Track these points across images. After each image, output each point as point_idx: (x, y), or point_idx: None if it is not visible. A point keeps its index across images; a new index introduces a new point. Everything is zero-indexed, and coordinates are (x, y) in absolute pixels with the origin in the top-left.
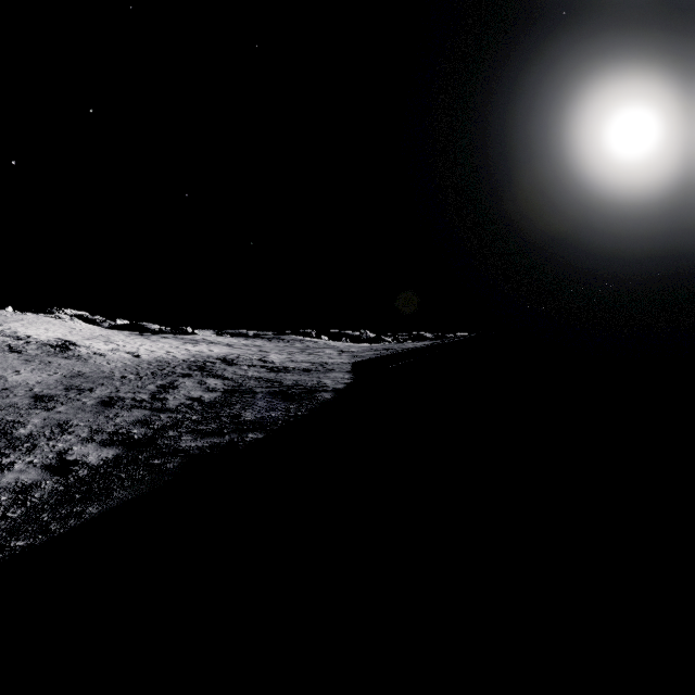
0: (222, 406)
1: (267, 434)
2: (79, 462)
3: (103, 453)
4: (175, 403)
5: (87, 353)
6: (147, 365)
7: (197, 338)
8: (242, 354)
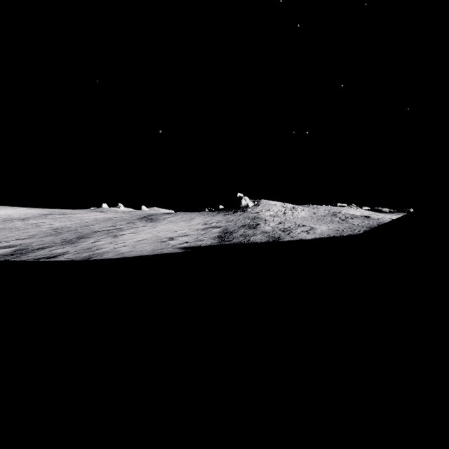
0: None
1: None
2: None
3: None
4: None
5: (376, 218)
6: None
7: None
8: None
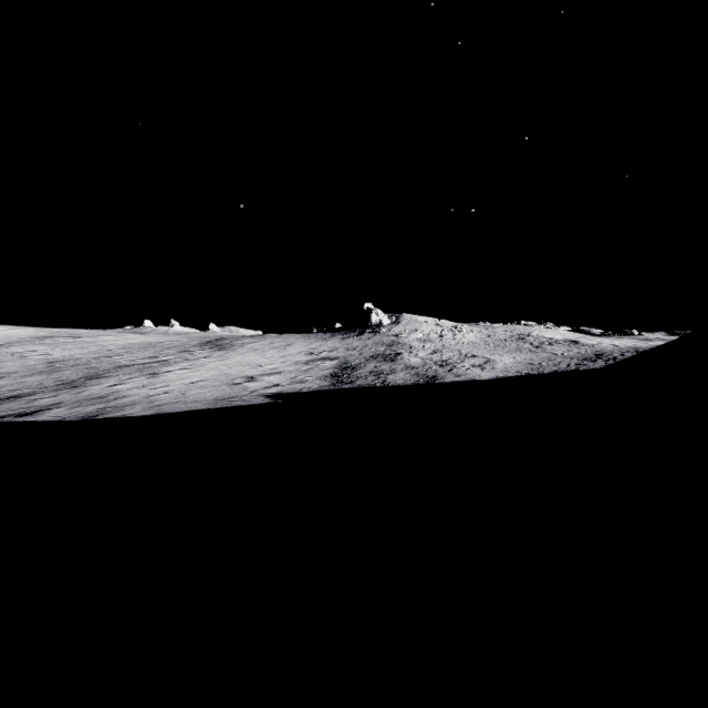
0: None
1: None
2: None
3: None
4: None
5: (588, 344)
6: (626, 348)
7: (649, 337)
8: None
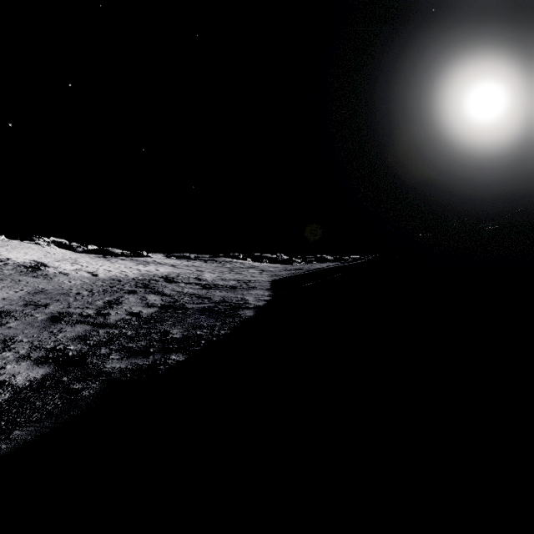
0: (155, 322)
1: (189, 356)
2: (6, 383)
3: (33, 372)
4: (116, 318)
5: (54, 273)
6: (101, 283)
7: (148, 260)
8: (182, 273)
